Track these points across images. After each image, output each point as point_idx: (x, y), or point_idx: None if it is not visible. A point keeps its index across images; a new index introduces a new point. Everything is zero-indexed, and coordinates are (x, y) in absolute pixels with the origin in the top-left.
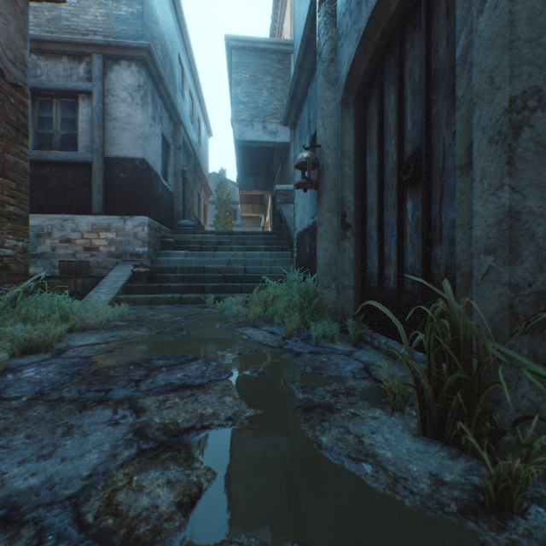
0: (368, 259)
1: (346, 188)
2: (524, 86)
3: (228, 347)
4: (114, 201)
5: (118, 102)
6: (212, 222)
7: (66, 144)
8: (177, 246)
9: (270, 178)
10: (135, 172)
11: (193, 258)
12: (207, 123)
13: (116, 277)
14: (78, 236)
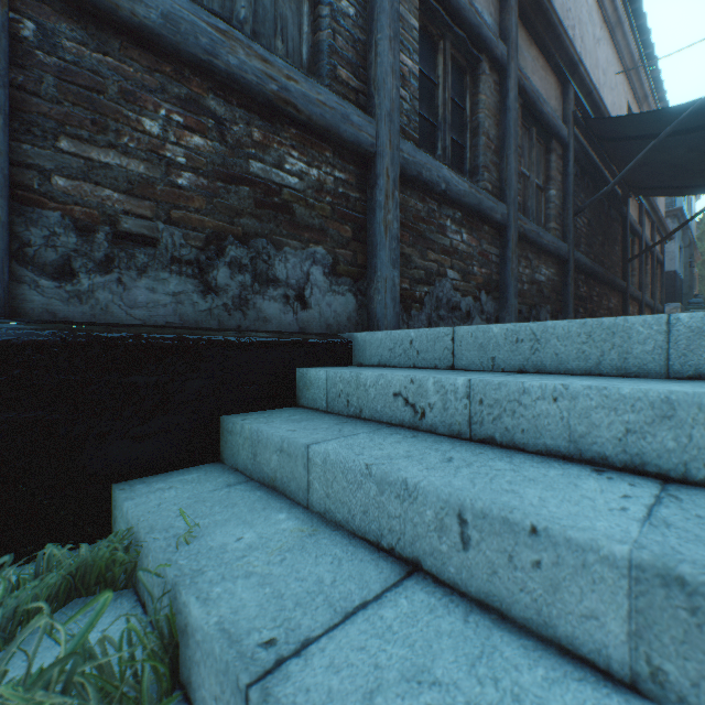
0: None
1: None
2: None
3: None
4: None
5: None
6: None
7: None
8: None
9: None
10: (668, 279)
11: None
12: None
13: None
14: None
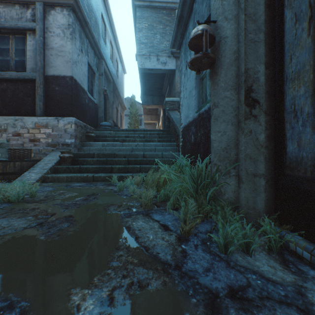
0: (287, 140)
1: (252, 57)
2: None
3: (99, 269)
4: (51, 107)
5: (54, 37)
6: (126, 127)
7: (18, 67)
8: (97, 139)
9: (161, 97)
10: (66, 86)
11: (107, 147)
12: (123, 64)
13: (48, 161)
14: (25, 131)
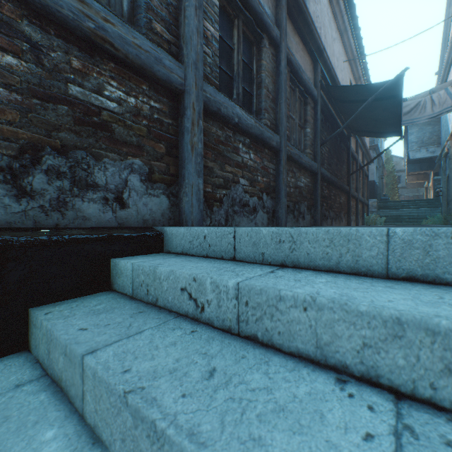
0: None
1: (448, 197)
2: (450, 199)
3: None
4: None
5: None
6: None
7: None
8: (384, 208)
9: (431, 163)
10: (370, 185)
11: (393, 212)
12: None
13: None
14: None
